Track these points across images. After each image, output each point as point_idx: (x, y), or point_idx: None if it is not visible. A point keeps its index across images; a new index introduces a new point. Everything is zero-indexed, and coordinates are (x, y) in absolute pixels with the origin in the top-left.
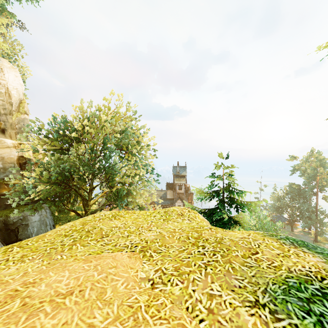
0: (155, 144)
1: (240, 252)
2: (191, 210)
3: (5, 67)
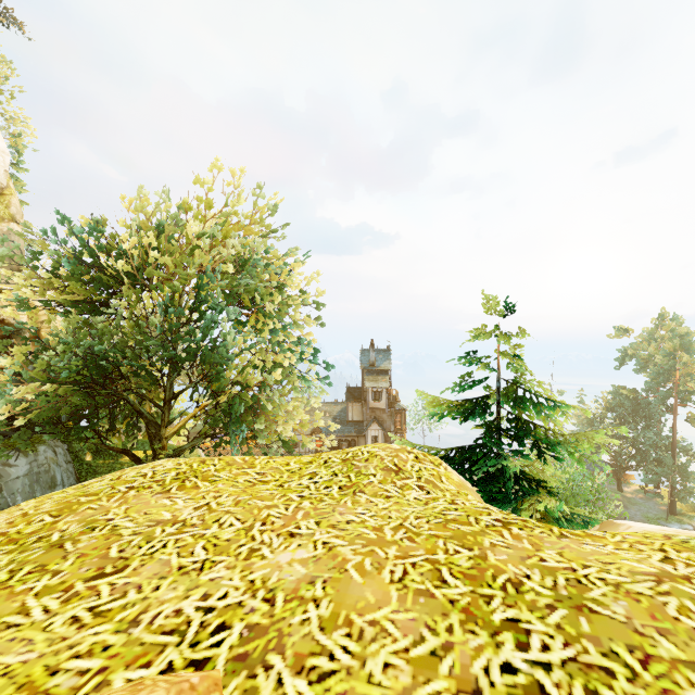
0: (320, 294)
1: None
2: (423, 454)
3: None
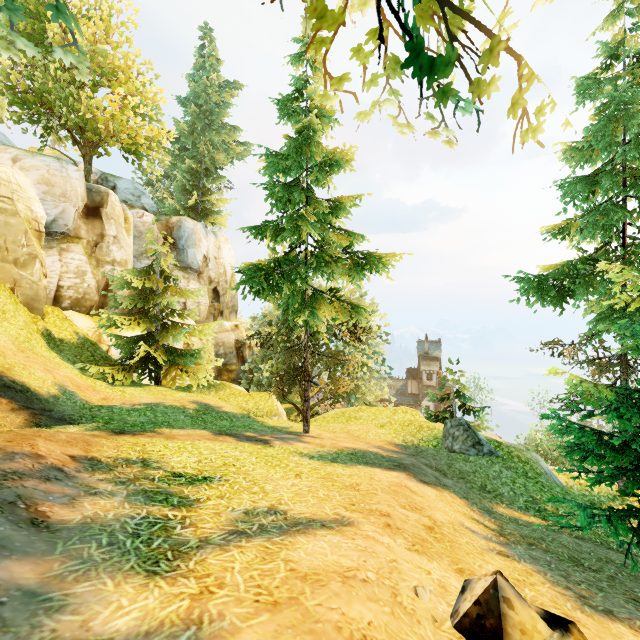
0: (387, 325)
1: (427, 429)
2: (414, 410)
3: (222, 243)
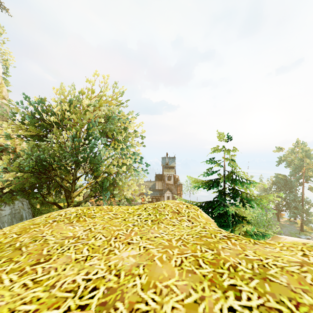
0: (143, 132)
1: None
2: (190, 205)
3: None
